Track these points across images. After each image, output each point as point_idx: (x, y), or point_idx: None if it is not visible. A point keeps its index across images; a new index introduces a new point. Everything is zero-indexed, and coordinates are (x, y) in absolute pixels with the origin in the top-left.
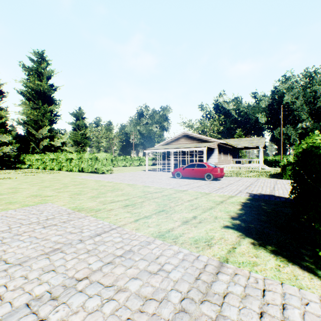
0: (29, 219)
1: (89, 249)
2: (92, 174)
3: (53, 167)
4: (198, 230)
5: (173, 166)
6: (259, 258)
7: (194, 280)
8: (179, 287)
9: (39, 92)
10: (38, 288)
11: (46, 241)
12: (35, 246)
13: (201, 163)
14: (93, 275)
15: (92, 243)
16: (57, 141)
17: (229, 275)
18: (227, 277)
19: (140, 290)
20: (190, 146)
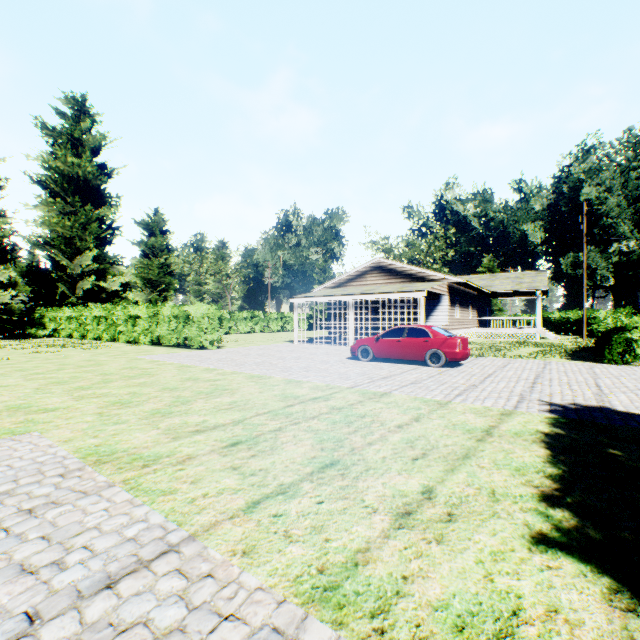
0: None
1: None
2: (178, 351)
3: (100, 334)
4: (456, 563)
5: (352, 332)
6: None
7: None
8: None
9: (75, 179)
10: None
11: None
12: None
13: (418, 327)
14: None
15: None
16: (113, 281)
17: None
18: None
19: None
20: (389, 290)
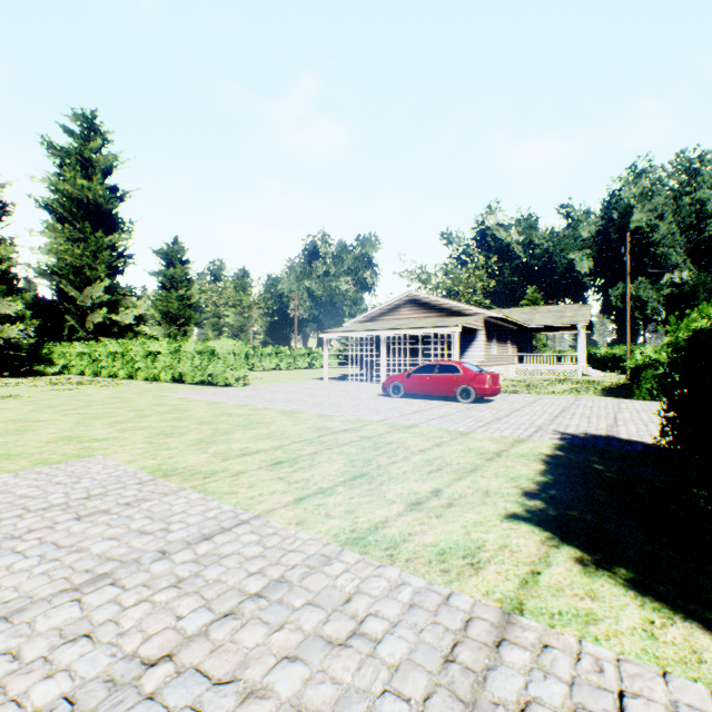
0: (45, 497)
1: (181, 576)
2: (203, 388)
3: (116, 371)
4: (447, 527)
5: (384, 369)
6: (600, 600)
7: (442, 663)
8: (403, 686)
9: (85, 203)
10: (42, 687)
11: (80, 553)
12: (51, 568)
13: (449, 364)
14: (185, 650)
15: (190, 560)
16: (125, 314)
17: (530, 649)
18: (525, 656)
19: (304, 693)
20: (423, 325)
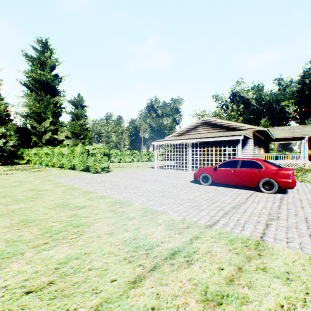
0: None
1: None
2: (82, 174)
3: (47, 163)
4: None
5: (190, 162)
6: None
7: None
8: None
9: (42, 82)
10: None
11: None
12: None
13: (251, 160)
14: None
15: None
16: (61, 135)
17: None
18: None
19: None
20: (215, 135)
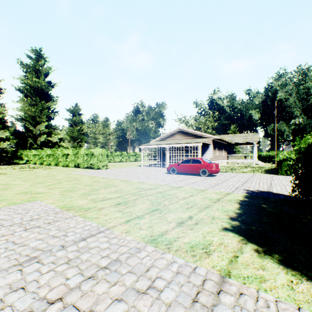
0: (12, 219)
1: (70, 258)
2: (88, 170)
3: (50, 162)
4: (195, 234)
5: (168, 161)
6: (266, 270)
7: (191, 303)
8: None
9: (37, 88)
10: None
11: (24, 247)
12: (10, 254)
13: (197, 159)
14: (68, 295)
15: (75, 250)
16: (54, 137)
17: (234, 295)
18: (231, 299)
19: None
20: (185, 142)
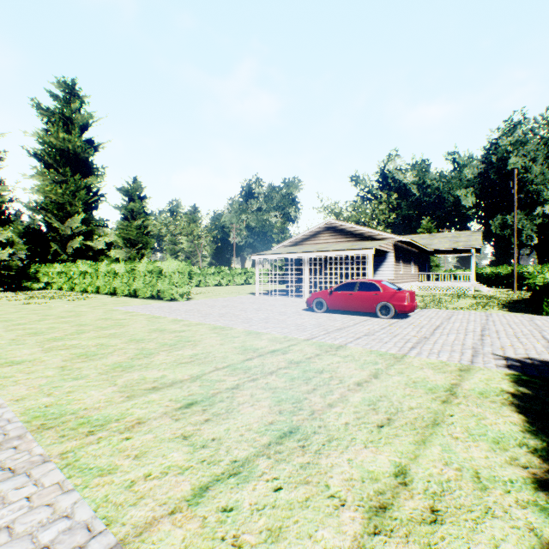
0: None
1: None
2: (151, 302)
3: (85, 287)
4: None
5: (307, 286)
6: None
7: None
8: None
9: (66, 152)
10: None
11: None
12: None
13: (369, 282)
14: None
15: None
16: (98, 241)
17: None
18: None
19: None
20: (341, 248)
